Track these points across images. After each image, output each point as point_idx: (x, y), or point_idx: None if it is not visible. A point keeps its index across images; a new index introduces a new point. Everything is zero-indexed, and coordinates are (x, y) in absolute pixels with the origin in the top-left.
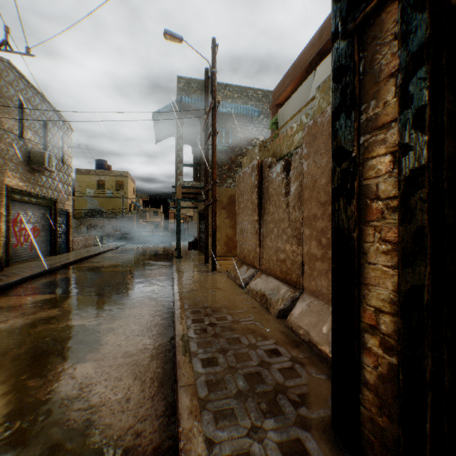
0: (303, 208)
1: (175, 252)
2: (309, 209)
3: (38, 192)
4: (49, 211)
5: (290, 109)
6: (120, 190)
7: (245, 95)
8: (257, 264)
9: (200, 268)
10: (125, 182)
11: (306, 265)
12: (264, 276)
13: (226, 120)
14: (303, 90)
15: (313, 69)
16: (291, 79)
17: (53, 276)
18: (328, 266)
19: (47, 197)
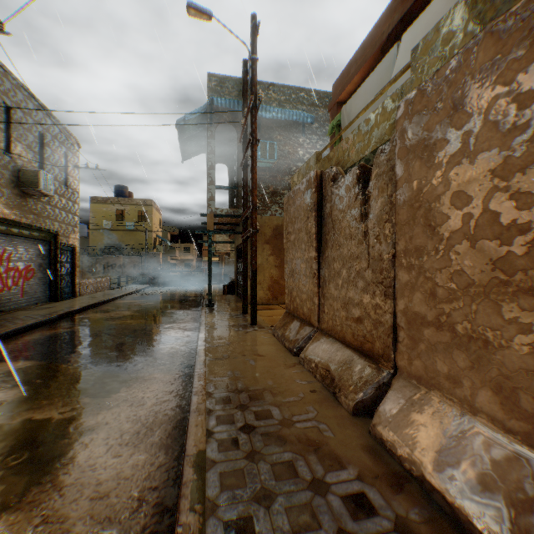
0: (396, 237)
1: (206, 298)
2: (409, 239)
3: (32, 222)
4: (48, 247)
5: (359, 103)
6: (143, 222)
7: (294, 97)
8: (315, 321)
9: (236, 322)
10: (149, 212)
11: (401, 331)
12: (326, 339)
13: (270, 130)
14: (379, 73)
15: (391, 47)
16: (358, 65)
17: (42, 331)
18: (451, 337)
19: (44, 229)
